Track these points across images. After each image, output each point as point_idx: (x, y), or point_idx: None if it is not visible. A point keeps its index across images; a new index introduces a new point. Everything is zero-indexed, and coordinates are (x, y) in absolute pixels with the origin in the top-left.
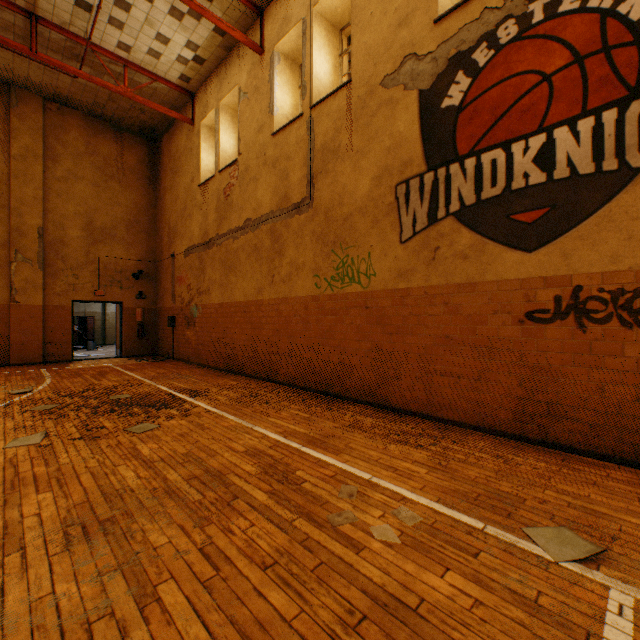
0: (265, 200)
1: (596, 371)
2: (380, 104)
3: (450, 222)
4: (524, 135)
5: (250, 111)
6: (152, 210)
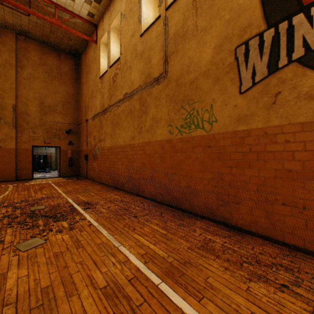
0: (136, 79)
1: None
2: None
3: (293, 68)
4: None
5: (127, 25)
6: (77, 96)
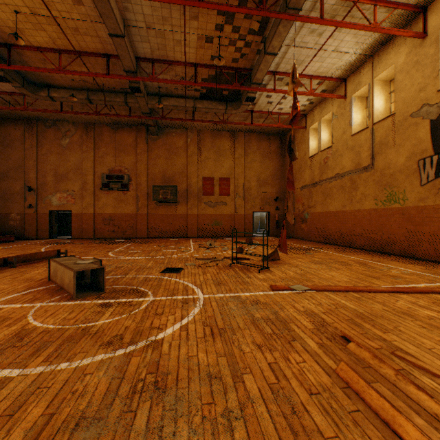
0: (347, 165)
1: None
2: (409, 125)
3: None
4: None
5: (338, 124)
6: (281, 168)
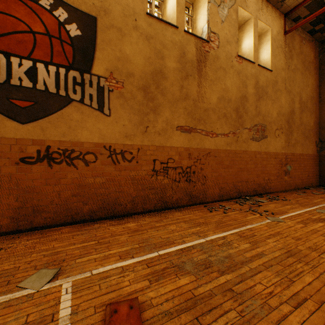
0: None
1: (57, 186)
2: None
3: None
4: (20, 55)
5: None
6: None
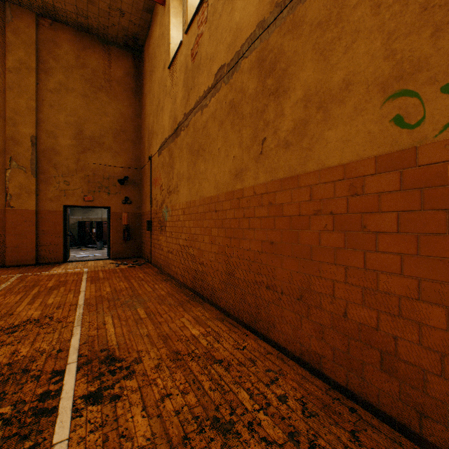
0: (247, 14)
1: None
2: None
3: None
4: None
5: None
6: (137, 120)
